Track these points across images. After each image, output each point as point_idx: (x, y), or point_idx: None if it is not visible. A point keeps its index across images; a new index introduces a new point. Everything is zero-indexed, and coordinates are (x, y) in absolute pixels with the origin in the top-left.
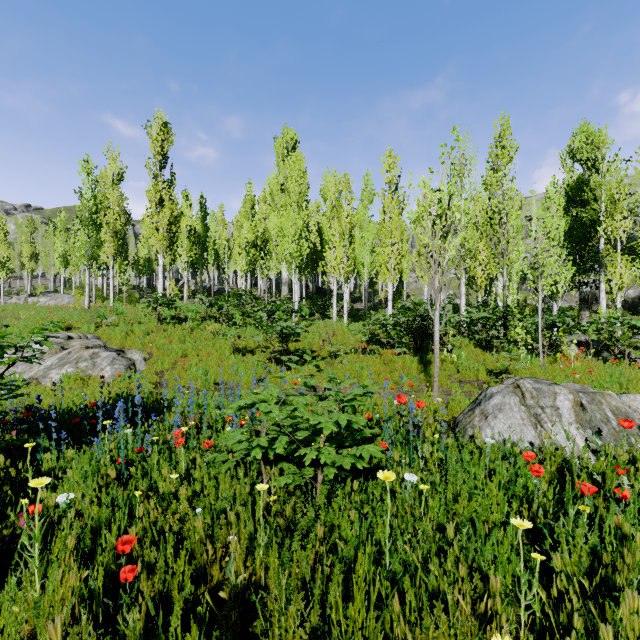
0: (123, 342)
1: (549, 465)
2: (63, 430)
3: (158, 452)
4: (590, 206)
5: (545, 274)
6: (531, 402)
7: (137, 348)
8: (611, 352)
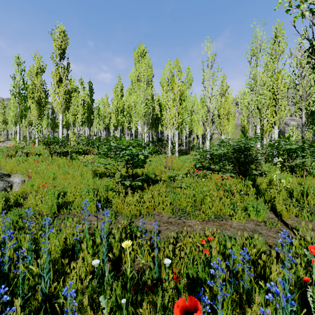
0: (12, 168)
1: None
2: None
3: None
4: None
5: None
6: None
7: (18, 173)
8: None
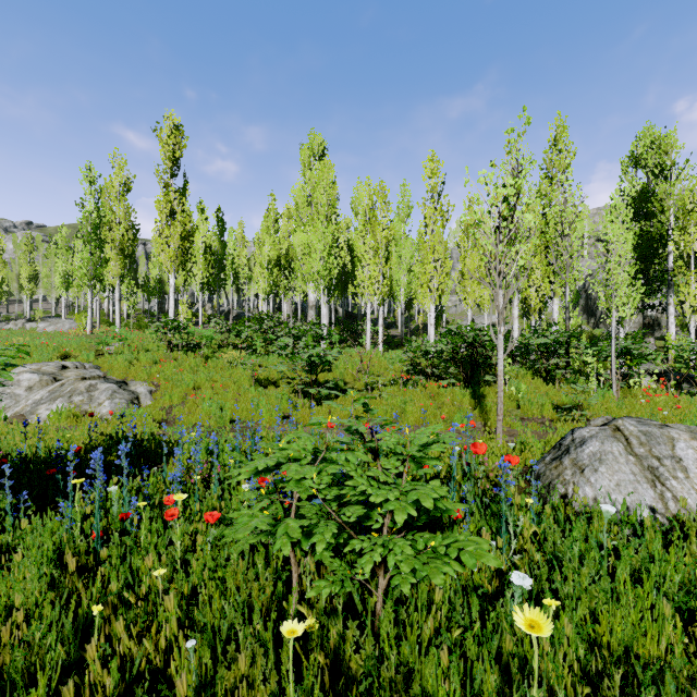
0: (126, 372)
1: (695, 545)
2: (35, 484)
3: (150, 518)
4: (657, 219)
5: (620, 292)
6: (641, 450)
7: (142, 379)
8: (693, 384)
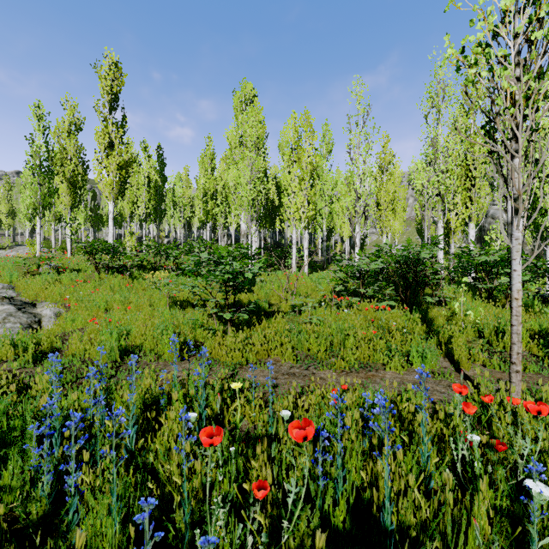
0: (38, 293)
1: None
2: None
3: None
4: None
5: None
6: None
7: (49, 300)
8: None
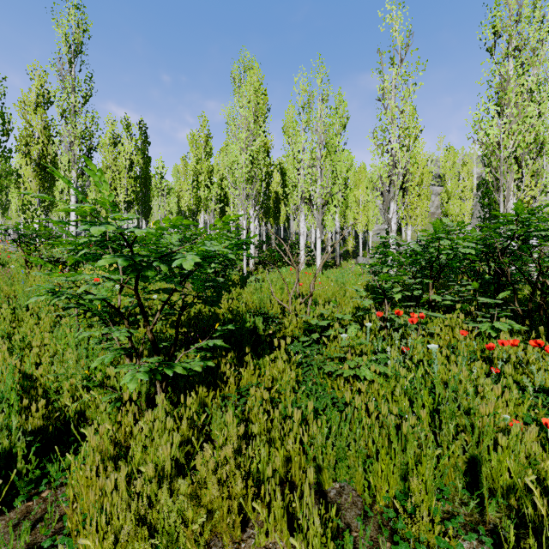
0: None
1: None
2: None
3: None
4: None
5: None
6: None
7: None
8: None
